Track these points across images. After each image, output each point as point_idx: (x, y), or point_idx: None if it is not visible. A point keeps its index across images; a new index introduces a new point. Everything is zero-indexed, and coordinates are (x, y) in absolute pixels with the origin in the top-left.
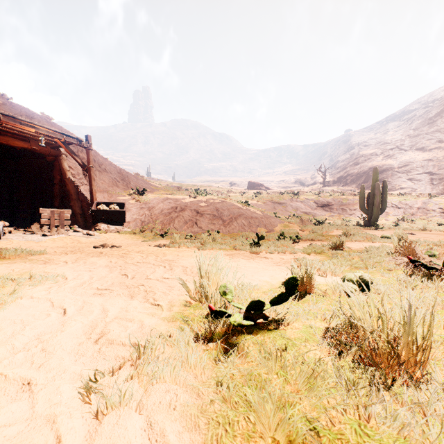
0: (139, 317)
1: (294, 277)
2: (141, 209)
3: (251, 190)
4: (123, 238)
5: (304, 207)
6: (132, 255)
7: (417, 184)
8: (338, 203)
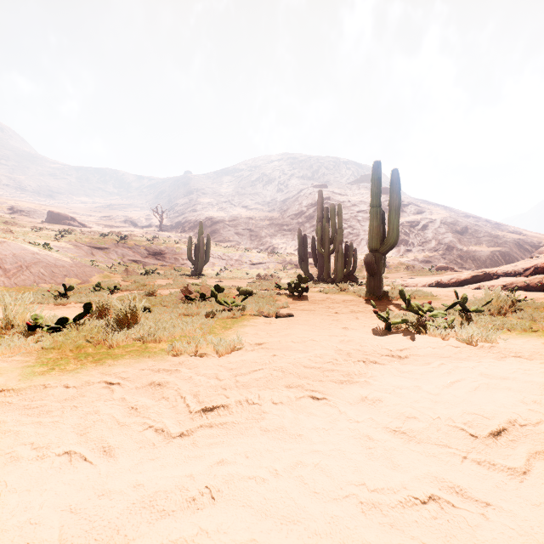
0: None
1: (90, 302)
2: None
3: (54, 224)
4: None
5: (133, 255)
6: None
7: (242, 239)
8: (172, 252)
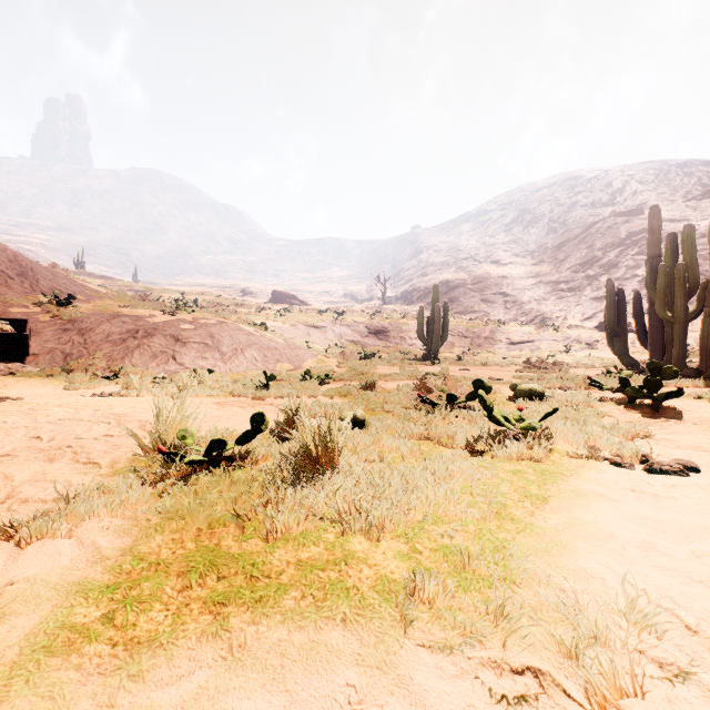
0: (65, 477)
1: (260, 413)
2: (65, 333)
3: (277, 304)
4: (24, 384)
5: (351, 334)
6: (47, 411)
7: (491, 307)
8: (397, 329)
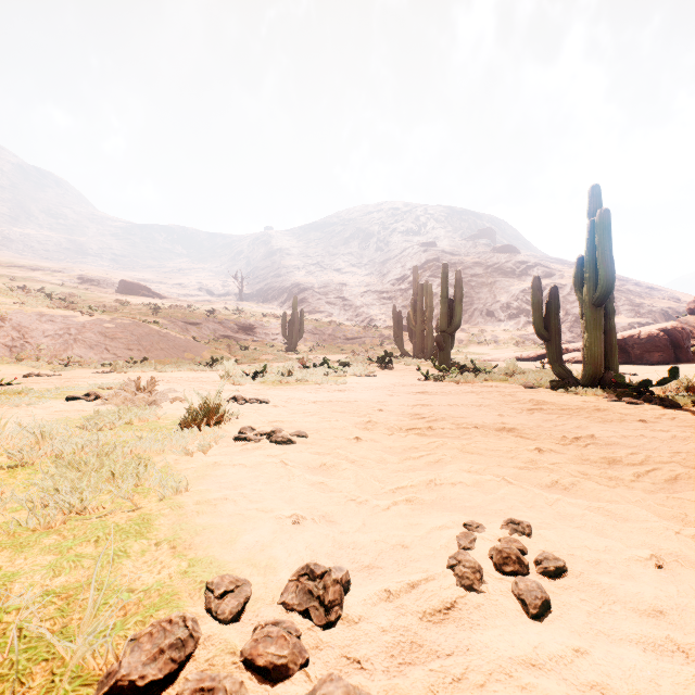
0: (214, 382)
1: (266, 364)
2: (0, 329)
3: (129, 295)
4: (2, 370)
5: (224, 330)
6: (111, 377)
7: (334, 309)
8: (262, 327)
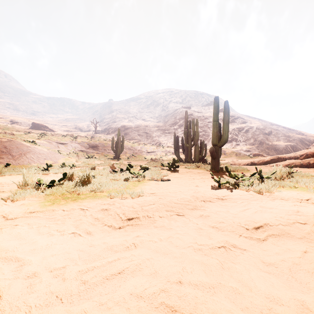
0: None
1: (66, 172)
2: None
3: (35, 130)
4: None
5: (80, 147)
6: None
7: (142, 138)
8: (102, 145)
